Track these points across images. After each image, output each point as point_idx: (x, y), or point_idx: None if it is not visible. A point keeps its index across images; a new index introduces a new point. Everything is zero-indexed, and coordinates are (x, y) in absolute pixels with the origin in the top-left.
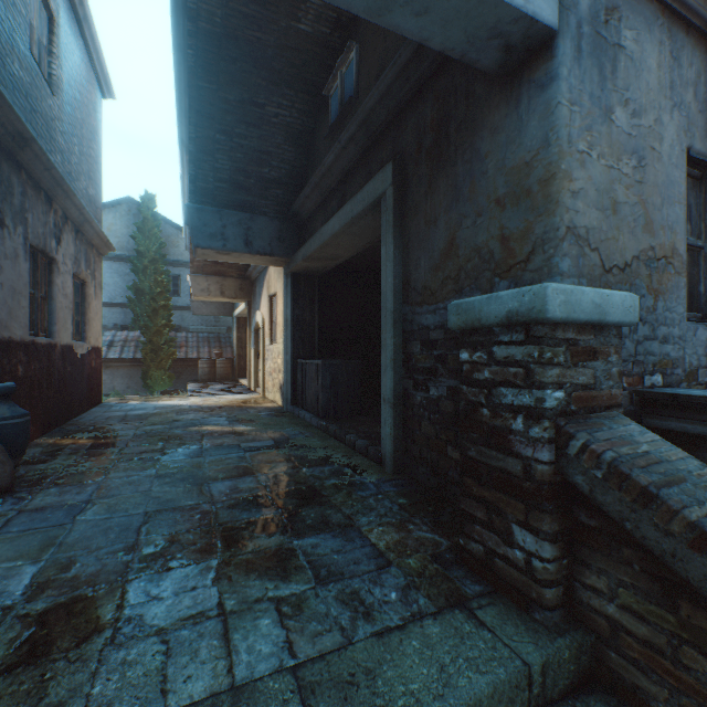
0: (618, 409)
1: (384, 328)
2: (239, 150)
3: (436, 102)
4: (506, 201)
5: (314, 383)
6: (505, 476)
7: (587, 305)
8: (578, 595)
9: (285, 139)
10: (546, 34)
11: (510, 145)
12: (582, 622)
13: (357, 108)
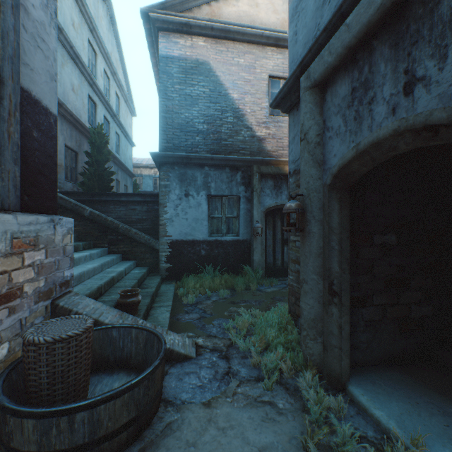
0: None
1: None
2: None
3: None
4: None
5: None
6: None
7: None
8: None
9: None
10: None
11: None
12: None
13: None
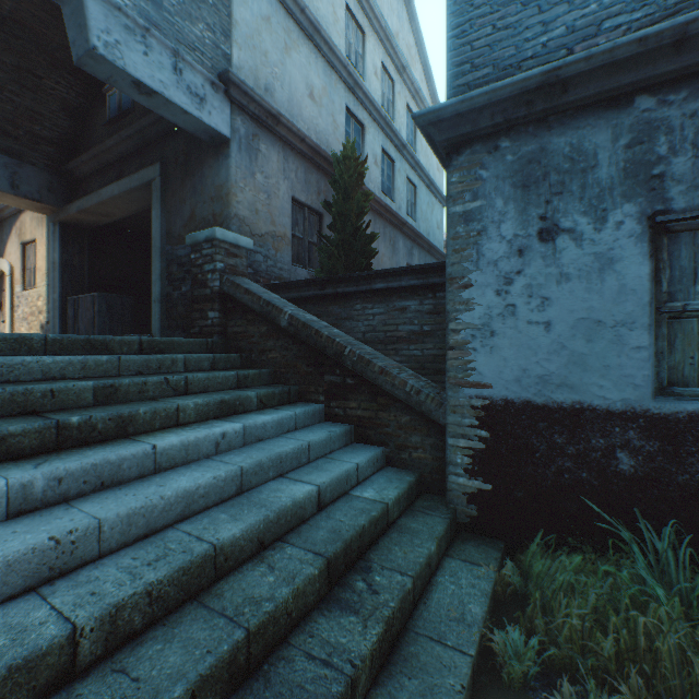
0: (247, 278)
1: (155, 259)
2: (9, 103)
3: (186, 141)
4: (215, 199)
5: (90, 312)
6: (206, 297)
7: (232, 238)
8: (229, 331)
9: (61, 109)
10: (227, 139)
11: (217, 176)
12: (230, 339)
13: (134, 117)
